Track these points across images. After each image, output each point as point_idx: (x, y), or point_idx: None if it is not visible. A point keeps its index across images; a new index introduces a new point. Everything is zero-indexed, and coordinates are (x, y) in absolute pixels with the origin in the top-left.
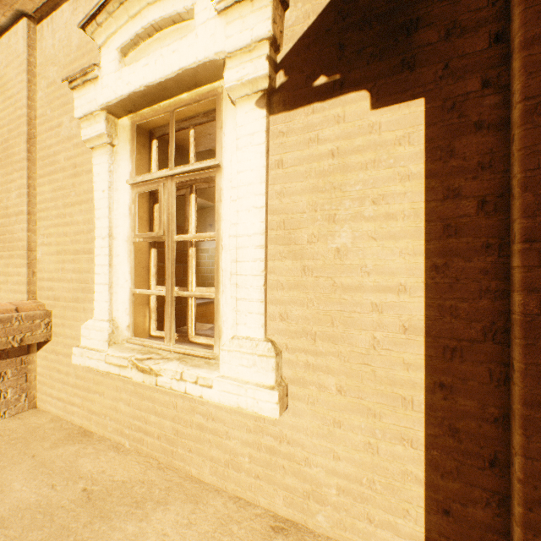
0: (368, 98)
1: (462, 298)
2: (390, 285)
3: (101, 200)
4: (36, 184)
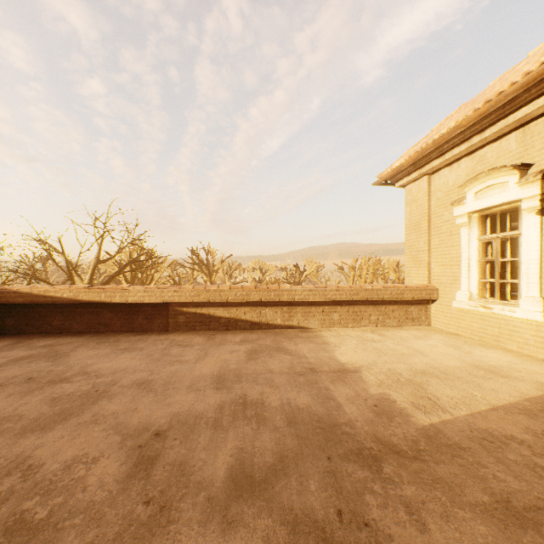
0: None
1: None
2: None
3: (463, 246)
4: (430, 238)
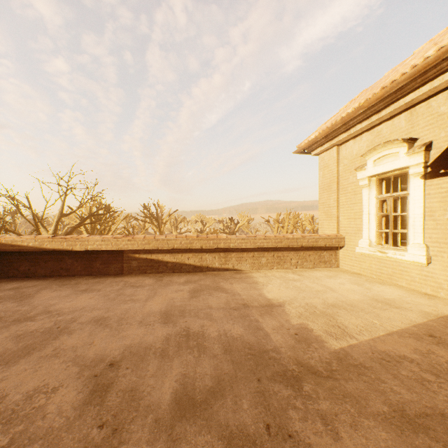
0: None
1: None
2: None
3: (365, 203)
4: (339, 197)
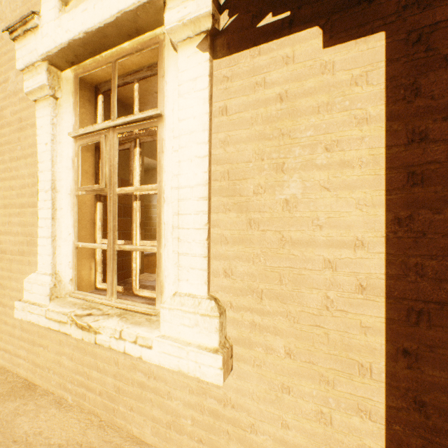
0: (320, 35)
1: (430, 255)
2: (345, 239)
3: (44, 153)
4: None
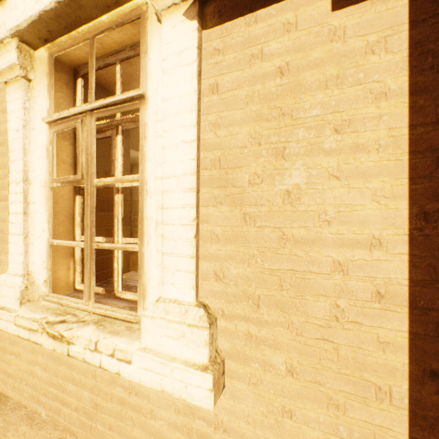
0: None
1: None
2: (358, 238)
3: (15, 141)
4: None
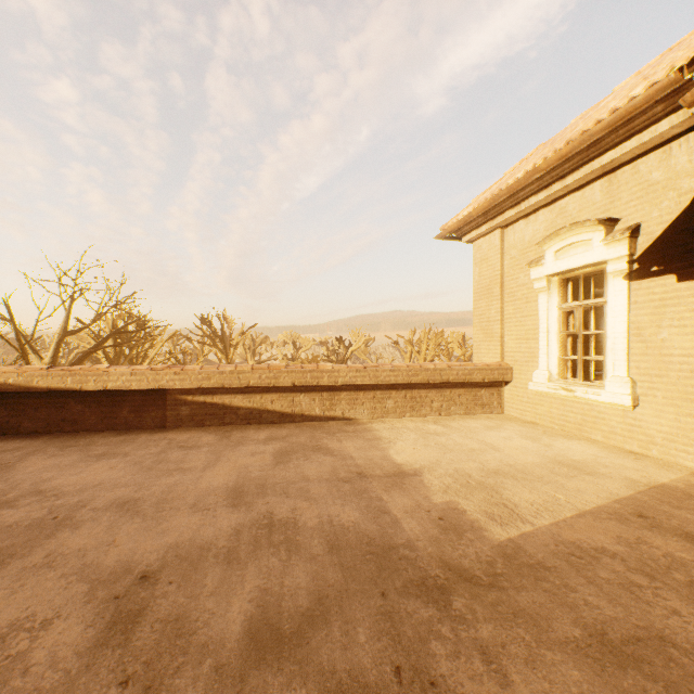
0: (674, 278)
1: None
2: (684, 354)
3: (542, 315)
4: (503, 306)
